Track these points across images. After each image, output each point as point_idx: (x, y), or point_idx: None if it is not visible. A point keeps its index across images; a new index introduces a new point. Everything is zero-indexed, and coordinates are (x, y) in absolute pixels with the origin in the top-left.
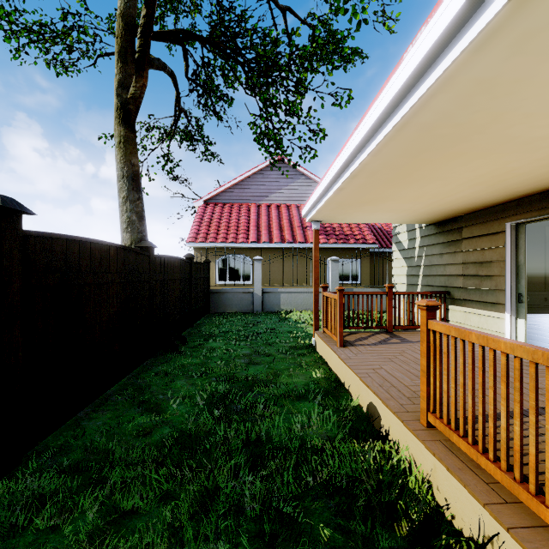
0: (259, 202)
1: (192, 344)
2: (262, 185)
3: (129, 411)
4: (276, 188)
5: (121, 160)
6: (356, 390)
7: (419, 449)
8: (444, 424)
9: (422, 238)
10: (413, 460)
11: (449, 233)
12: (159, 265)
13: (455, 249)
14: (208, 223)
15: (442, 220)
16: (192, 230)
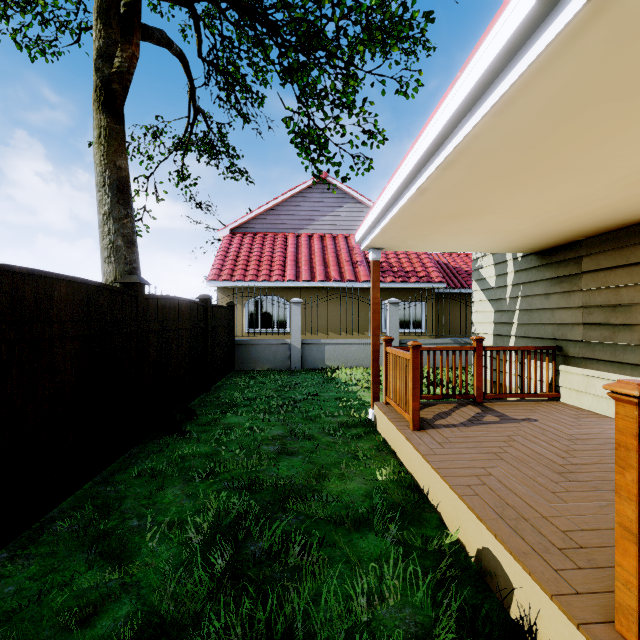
0: (298, 231)
1: (203, 419)
2: (301, 211)
3: (71, 557)
4: (319, 214)
5: (101, 161)
6: (452, 514)
7: None
8: None
9: (517, 273)
10: None
11: (559, 265)
12: (154, 309)
13: (571, 287)
14: (234, 257)
15: (549, 247)
16: (214, 265)
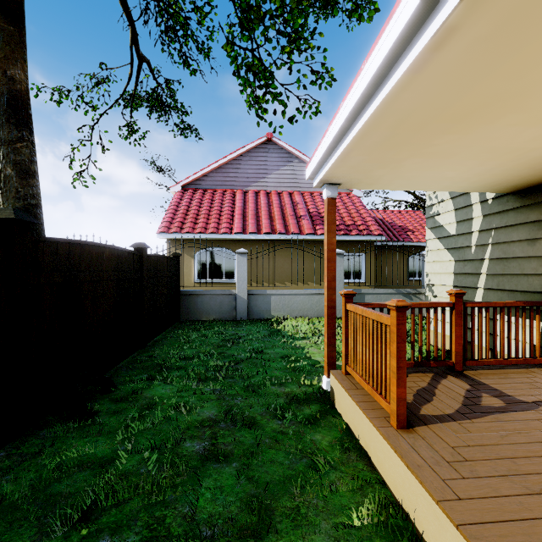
0: (246, 188)
1: (123, 390)
2: (249, 169)
3: None
4: (265, 172)
5: None
6: None
7: None
8: None
9: (486, 218)
10: None
11: None
12: (50, 256)
13: None
14: (184, 211)
15: (537, 182)
16: (165, 218)
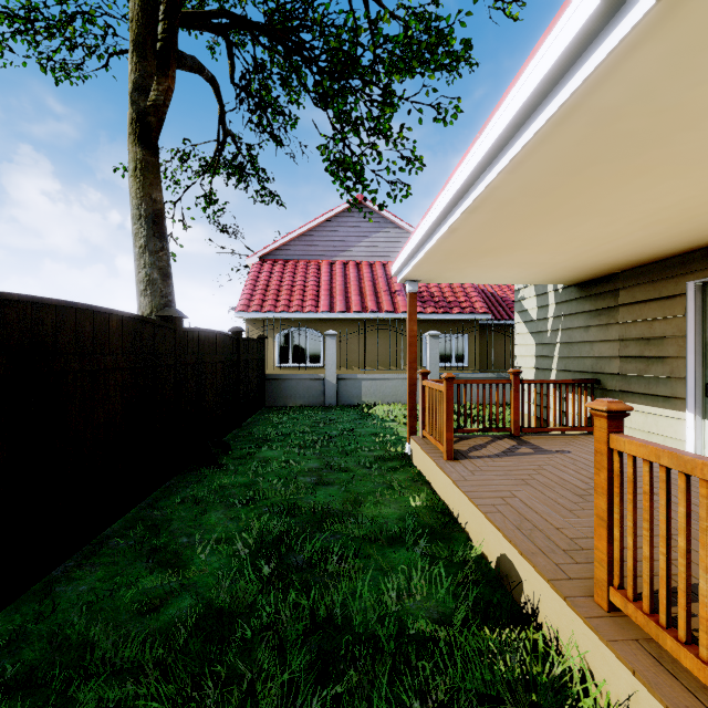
0: (333, 258)
1: (238, 453)
2: (336, 236)
3: (132, 566)
4: (355, 240)
5: (137, 194)
6: (477, 531)
7: (599, 653)
8: (645, 613)
9: (558, 305)
10: (586, 668)
11: (598, 298)
12: (190, 342)
13: (608, 319)
14: (264, 286)
15: (588, 279)
16: (243, 295)
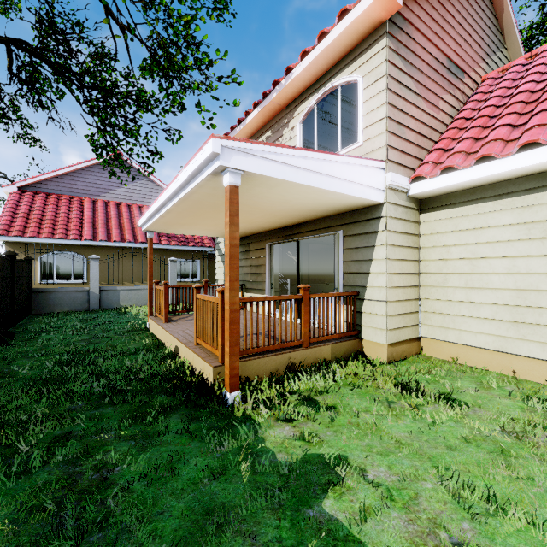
0: (95, 197)
1: (22, 339)
2: (98, 180)
3: None
4: (116, 185)
5: None
6: (170, 343)
7: (190, 353)
8: (201, 340)
9: None
10: (188, 361)
11: (244, 246)
12: None
13: (247, 256)
14: (25, 214)
15: (241, 237)
16: (2, 221)
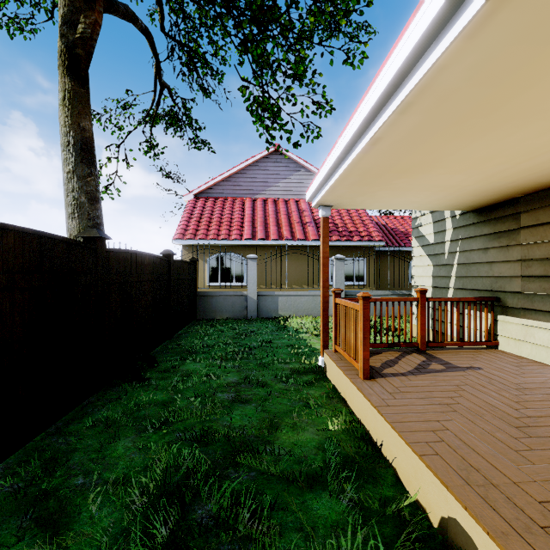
0: (254, 196)
1: (164, 366)
2: (257, 178)
3: (4, 525)
4: (273, 181)
5: (65, 122)
6: (410, 473)
7: None
8: None
9: (455, 230)
10: None
11: (497, 222)
12: (115, 262)
13: (509, 241)
14: (197, 218)
15: (487, 204)
16: (180, 226)
